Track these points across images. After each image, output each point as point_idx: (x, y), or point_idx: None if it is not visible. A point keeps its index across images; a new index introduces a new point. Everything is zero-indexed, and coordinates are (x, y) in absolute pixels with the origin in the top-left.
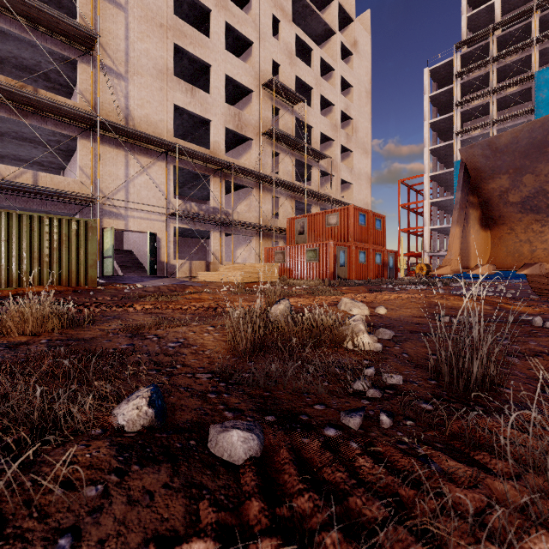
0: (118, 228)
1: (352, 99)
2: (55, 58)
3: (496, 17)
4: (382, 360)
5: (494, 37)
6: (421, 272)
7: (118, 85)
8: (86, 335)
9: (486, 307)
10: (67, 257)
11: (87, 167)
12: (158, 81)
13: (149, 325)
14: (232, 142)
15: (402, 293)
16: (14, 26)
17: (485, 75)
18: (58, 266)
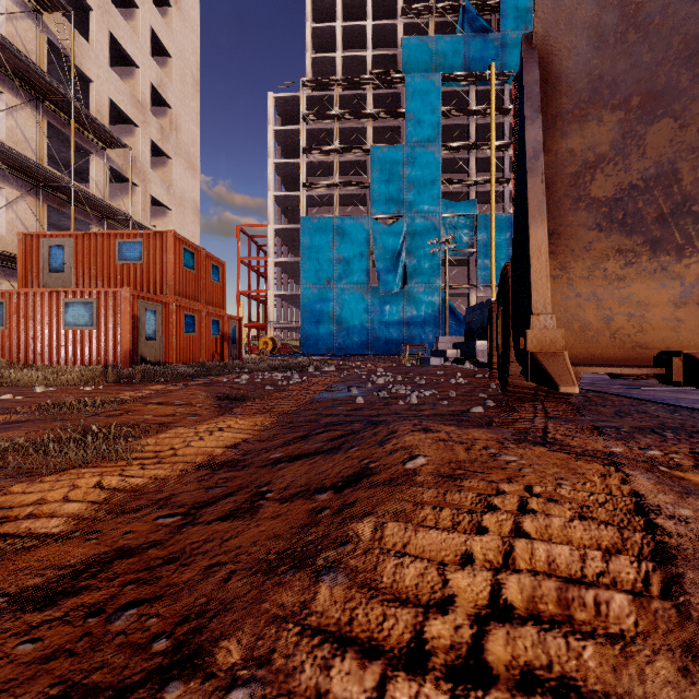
0: None
1: (171, 76)
2: None
3: (338, 74)
4: None
5: (338, 92)
6: (266, 348)
7: None
8: None
9: None
10: None
11: None
12: None
13: None
14: None
15: (459, 492)
16: None
17: (329, 131)
18: None
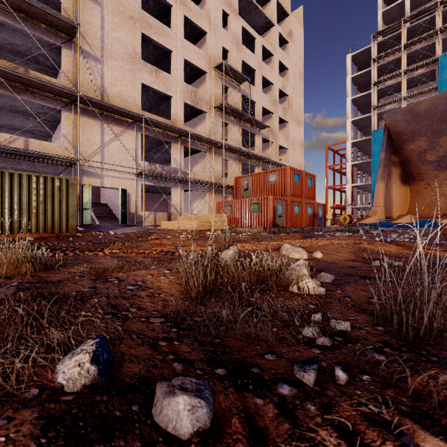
0: (95, 185)
1: (288, 79)
2: (43, 45)
3: (406, 12)
4: (326, 304)
5: (405, 28)
6: (345, 221)
7: (95, 67)
8: (54, 278)
9: (408, 252)
10: (51, 209)
11: (70, 135)
12: (128, 63)
13: (113, 268)
14: (189, 115)
15: (334, 239)
16: (8, 17)
17: (397, 60)
18: (44, 216)
